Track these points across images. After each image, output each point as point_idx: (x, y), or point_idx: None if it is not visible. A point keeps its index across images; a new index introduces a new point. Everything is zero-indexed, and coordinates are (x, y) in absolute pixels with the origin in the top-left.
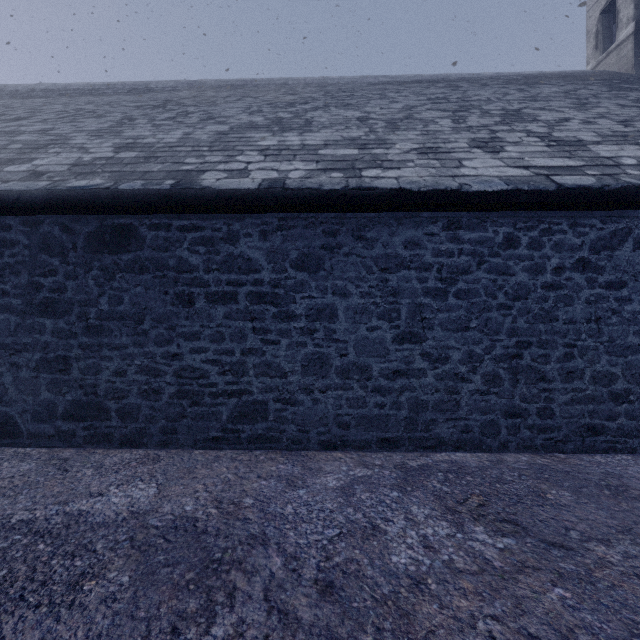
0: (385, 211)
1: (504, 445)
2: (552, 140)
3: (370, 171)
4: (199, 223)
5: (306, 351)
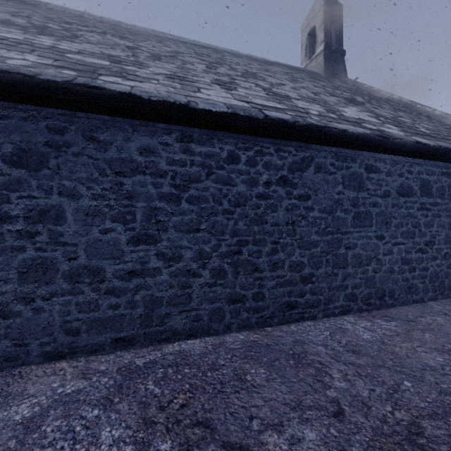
0: (120, 116)
1: (228, 327)
2: (271, 92)
3: (110, 77)
4: None
5: (25, 256)
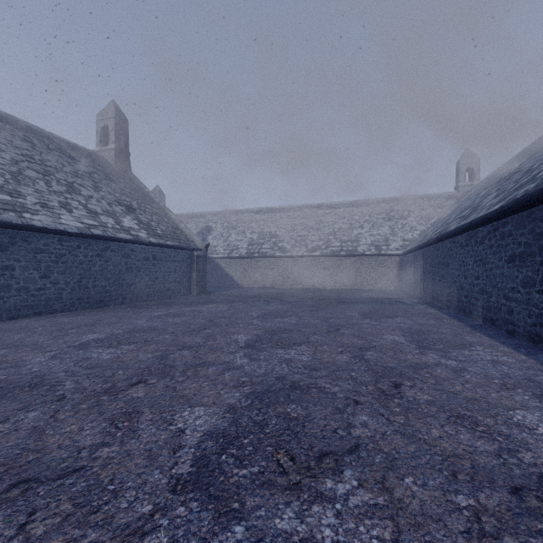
0: (36, 232)
1: (77, 309)
2: (88, 209)
3: (26, 214)
4: None
5: (1, 283)
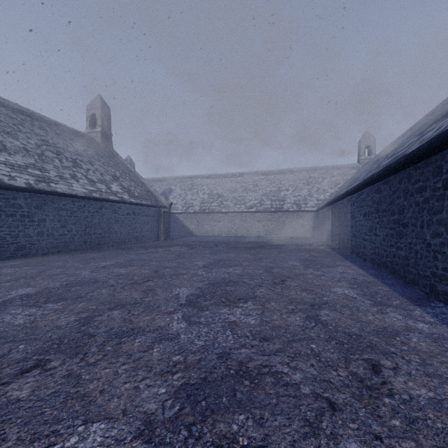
0: (58, 196)
1: (83, 249)
2: (88, 179)
3: (52, 184)
4: (3, 193)
5: (38, 230)
